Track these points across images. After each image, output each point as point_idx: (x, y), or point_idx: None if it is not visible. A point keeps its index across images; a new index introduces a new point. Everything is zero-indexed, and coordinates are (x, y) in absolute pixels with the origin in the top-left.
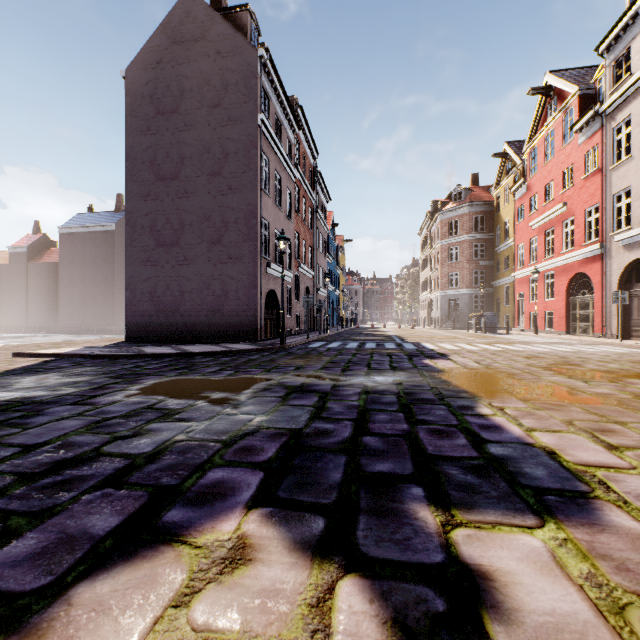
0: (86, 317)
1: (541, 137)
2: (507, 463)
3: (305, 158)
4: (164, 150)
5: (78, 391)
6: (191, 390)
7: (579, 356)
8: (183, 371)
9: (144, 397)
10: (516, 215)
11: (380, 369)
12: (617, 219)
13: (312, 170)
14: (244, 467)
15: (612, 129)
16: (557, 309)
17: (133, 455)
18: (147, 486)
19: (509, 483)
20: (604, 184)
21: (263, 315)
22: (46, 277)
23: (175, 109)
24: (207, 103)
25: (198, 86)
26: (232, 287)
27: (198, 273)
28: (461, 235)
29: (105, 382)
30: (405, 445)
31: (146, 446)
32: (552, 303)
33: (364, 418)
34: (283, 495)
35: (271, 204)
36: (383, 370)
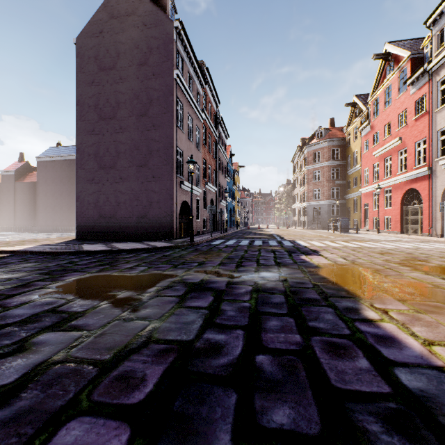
0: (56, 220)
1: (381, 90)
2: (432, 407)
3: (210, 106)
4: (105, 97)
5: (2, 289)
6: (102, 288)
7: (421, 252)
8: (105, 267)
9: (56, 296)
10: (362, 147)
11: (267, 265)
12: (441, 148)
13: (215, 115)
14: (110, 417)
15: (437, 82)
16: (394, 215)
17: None
18: None
19: None
20: (431, 123)
21: (178, 220)
22: (28, 192)
23: (113, 67)
24: (136, 62)
25: (130, 49)
26: (155, 199)
27: (130, 188)
28: (322, 162)
29: (33, 279)
30: (303, 370)
31: (13, 372)
32: (390, 211)
33: (256, 325)
34: None
35: (184, 138)
36: (269, 266)
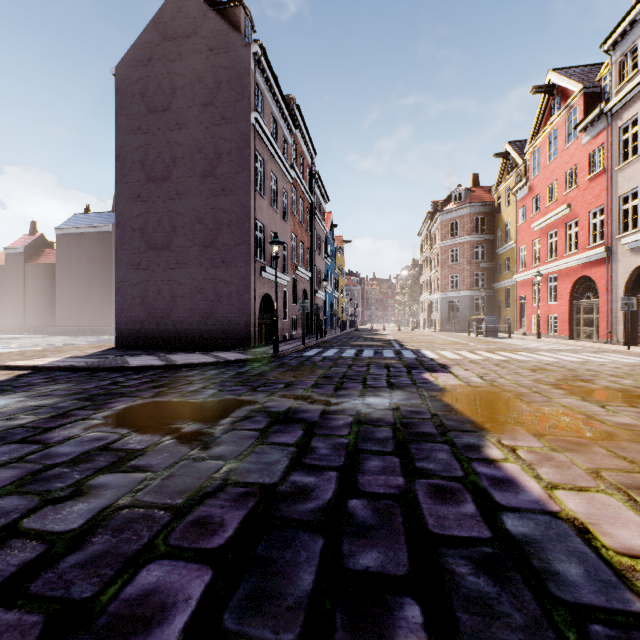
0: (83, 319)
1: (544, 137)
2: (530, 551)
3: (302, 158)
4: (155, 150)
5: (35, 421)
6: (162, 419)
7: (588, 368)
8: (162, 390)
9: (105, 430)
10: (518, 216)
11: (376, 387)
12: (623, 221)
13: (310, 170)
14: (190, 560)
15: (618, 128)
16: (560, 313)
17: (55, 535)
18: (50, 601)
19: (537, 594)
20: (610, 185)
21: (257, 320)
22: (43, 278)
23: (166, 107)
24: (199, 101)
25: (190, 84)
26: (225, 292)
27: (190, 277)
28: (461, 236)
29: (70, 406)
30: (400, 515)
31: (78, 517)
32: (555, 307)
33: (353, 466)
34: (229, 622)
35: (266, 206)
36: (379, 388)
